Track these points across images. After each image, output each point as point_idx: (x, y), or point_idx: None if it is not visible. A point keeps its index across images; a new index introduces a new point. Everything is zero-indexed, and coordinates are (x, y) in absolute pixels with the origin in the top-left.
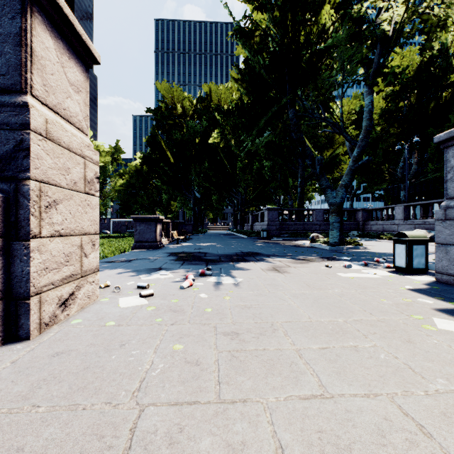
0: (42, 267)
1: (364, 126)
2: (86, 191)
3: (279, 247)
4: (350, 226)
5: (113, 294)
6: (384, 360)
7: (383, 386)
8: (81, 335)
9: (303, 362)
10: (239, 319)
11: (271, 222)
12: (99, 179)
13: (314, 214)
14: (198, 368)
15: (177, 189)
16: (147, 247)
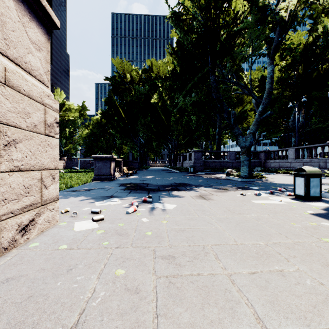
0: (1, 198)
1: (267, 88)
2: (46, 133)
3: (203, 179)
4: (254, 164)
5: (71, 219)
6: (311, 287)
7: (319, 319)
8: (35, 259)
9: (236, 290)
10: (175, 242)
11: (196, 160)
12: (70, 129)
13: (228, 155)
14: (137, 297)
15: (127, 137)
16: (104, 179)
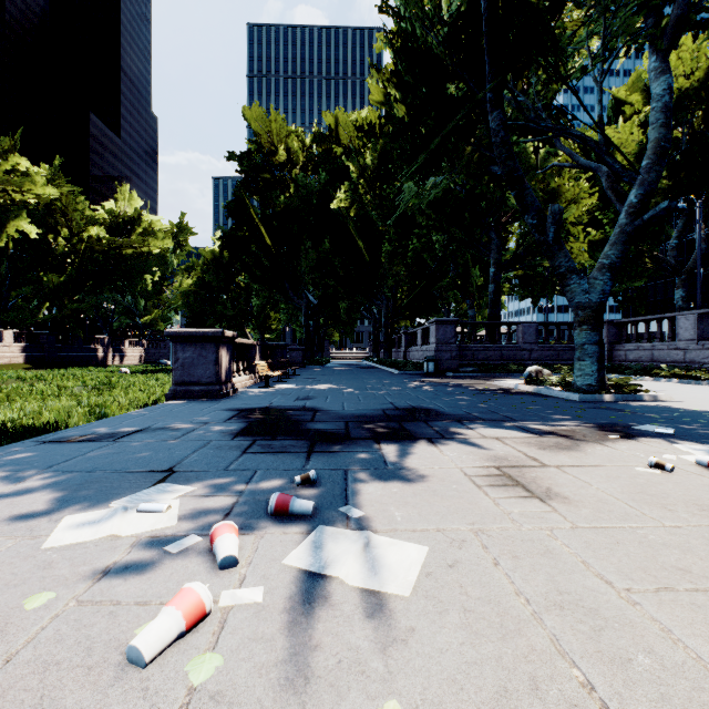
0: None
1: (653, 140)
2: None
3: (470, 394)
4: None
5: None
6: None
7: None
8: None
9: None
10: None
11: (442, 345)
12: (152, 276)
13: (520, 331)
14: None
15: (278, 290)
16: (199, 396)
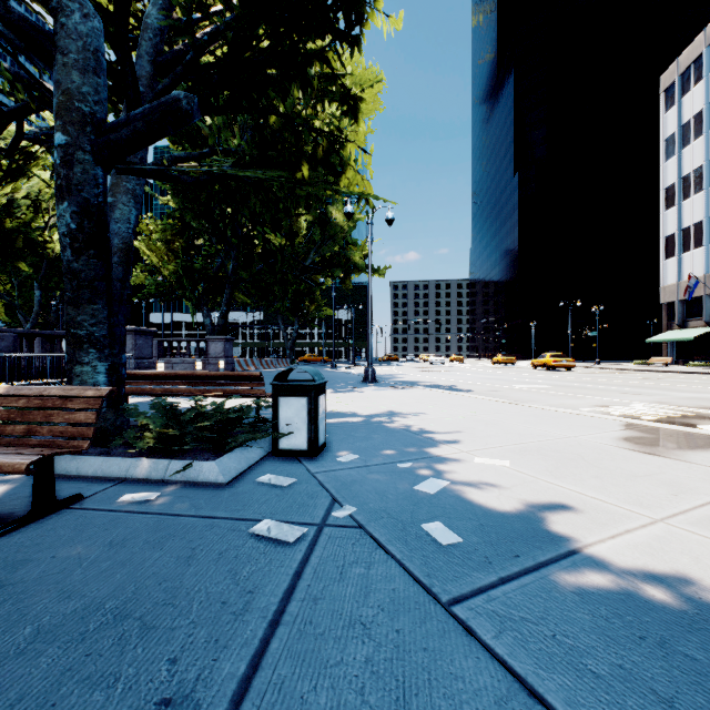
0: None
1: (36, 310)
2: None
3: None
4: None
5: None
6: None
7: None
8: None
9: None
10: None
11: None
12: None
13: None
14: None
15: None
16: None
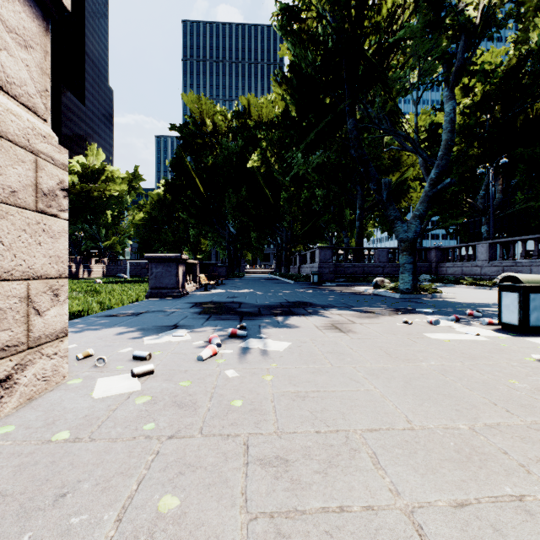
0: None
1: (444, 140)
2: (40, 209)
3: (335, 295)
4: (420, 269)
5: (93, 371)
6: None
7: None
8: None
9: None
10: (288, 424)
11: (323, 263)
12: (114, 212)
13: (376, 254)
14: None
15: (208, 224)
16: (166, 296)
